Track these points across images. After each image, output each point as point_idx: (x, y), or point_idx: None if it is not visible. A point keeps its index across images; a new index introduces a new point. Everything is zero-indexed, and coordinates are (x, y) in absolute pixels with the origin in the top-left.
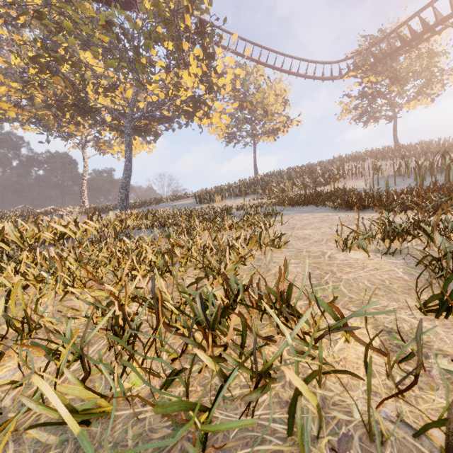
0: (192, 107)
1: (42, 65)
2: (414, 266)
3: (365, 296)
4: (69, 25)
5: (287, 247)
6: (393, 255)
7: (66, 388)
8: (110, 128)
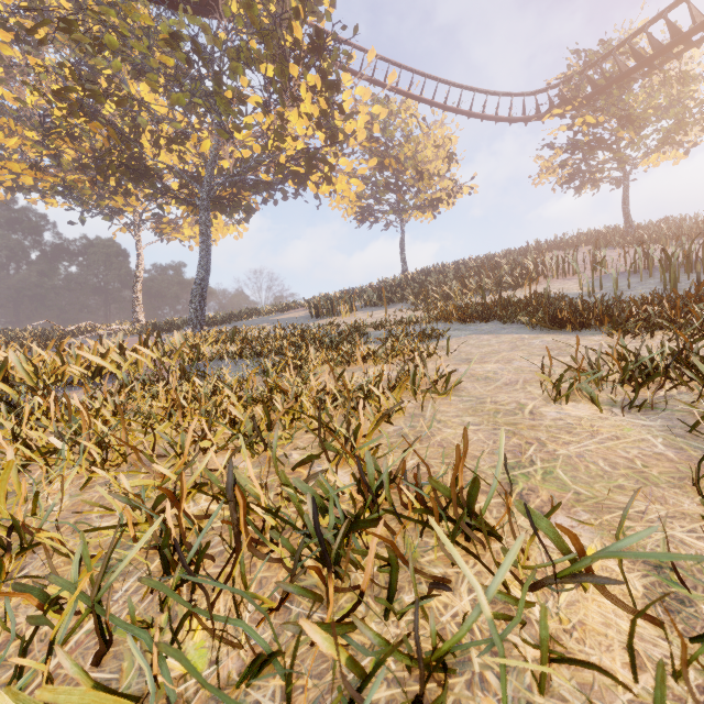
0: (304, 167)
1: (72, 103)
2: (682, 433)
3: (603, 491)
4: (112, 41)
5: (459, 394)
6: (642, 412)
7: (56, 696)
8: (178, 200)
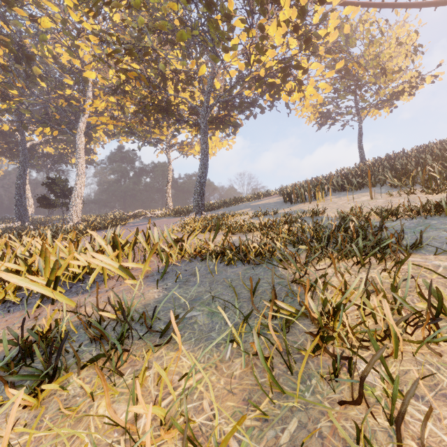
0: (279, 78)
1: (117, 60)
2: None
3: None
4: (136, 1)
5: None
6: None
7: None
8: (187, 123)
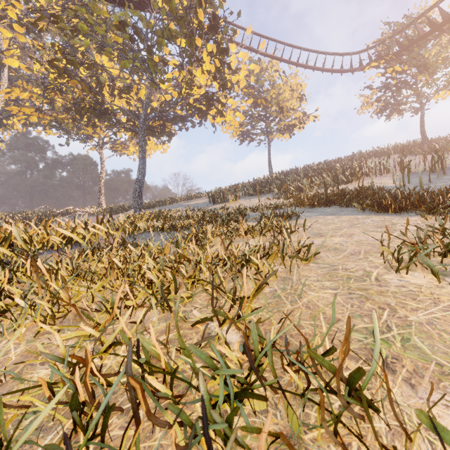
0: (205, 106)
1: (59, 69)
2: None
3: None
4: (83, 28)
5: (316, 261)
6: None
7: None
8: (125, 129)
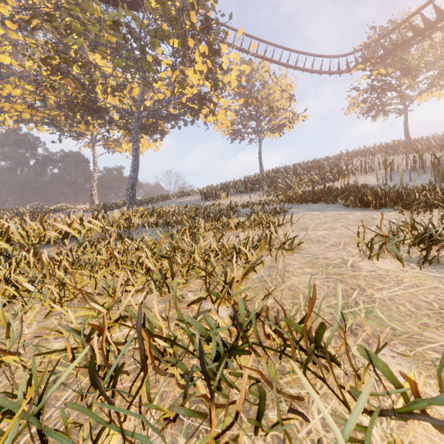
0: (197, 105)
1: (53, 66)
2: None
3: (413, 328)
4: (77, 27)
5: (300, 252)
6: (432, 267)
7: None
8: (118, 127)
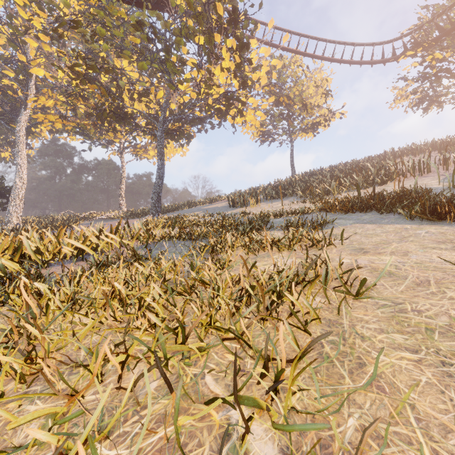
0: (224, 106)
1: (79, 74)
2: None
3: None
4: (102, 31)
5: (370, 293)
6: None
7: None
8: (144, 133)
